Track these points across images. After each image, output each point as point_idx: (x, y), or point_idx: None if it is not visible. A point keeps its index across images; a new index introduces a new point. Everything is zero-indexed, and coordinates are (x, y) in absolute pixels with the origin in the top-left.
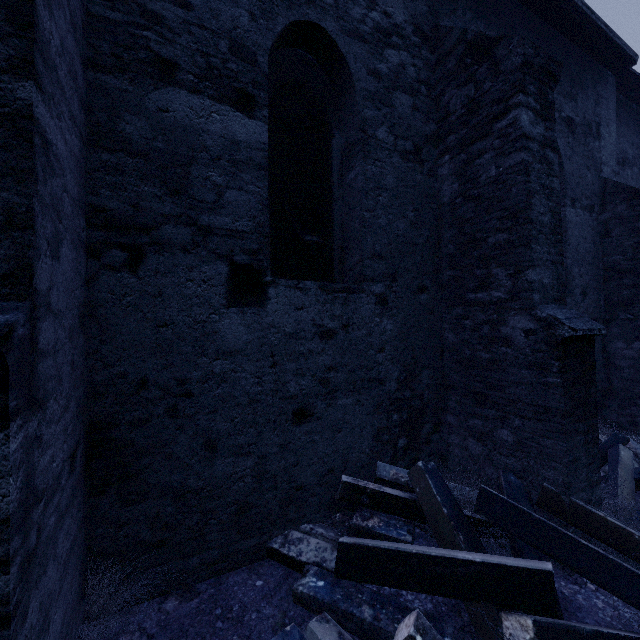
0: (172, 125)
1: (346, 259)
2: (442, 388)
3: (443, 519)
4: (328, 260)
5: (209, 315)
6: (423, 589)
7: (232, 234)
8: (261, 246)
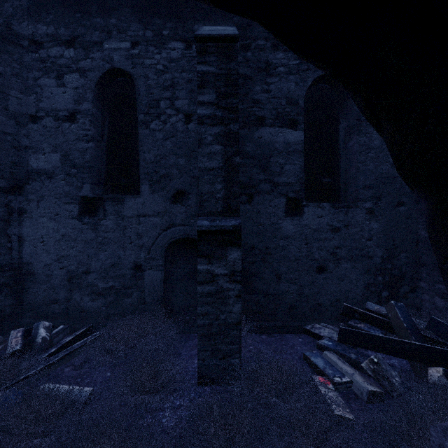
0: (263, 143)
1: (348, 189)
2: (417, 265)
3: (403, 329)
4: (336, 190)
5: (277, 220)
6: (384, 352)
7: (287, 184)
8: (300, 188)
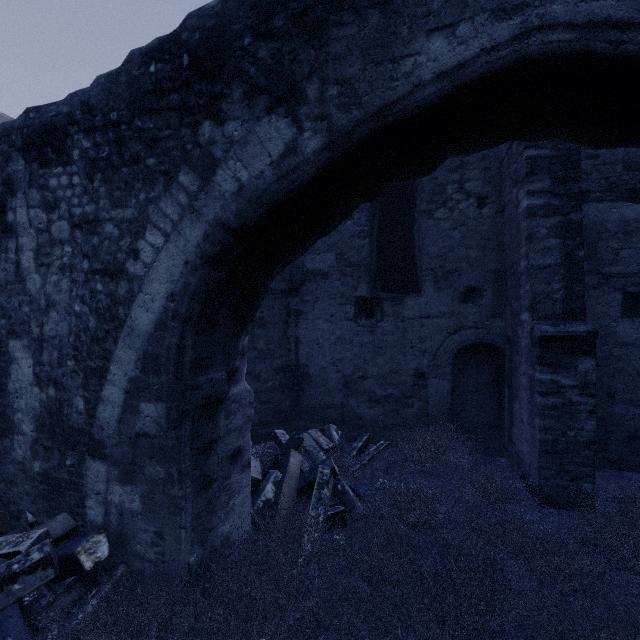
0: (586, 223)
1: None
2: None
3: None
4: None
5: (609, 323)
6: None
7: (624, 275)
8: None
